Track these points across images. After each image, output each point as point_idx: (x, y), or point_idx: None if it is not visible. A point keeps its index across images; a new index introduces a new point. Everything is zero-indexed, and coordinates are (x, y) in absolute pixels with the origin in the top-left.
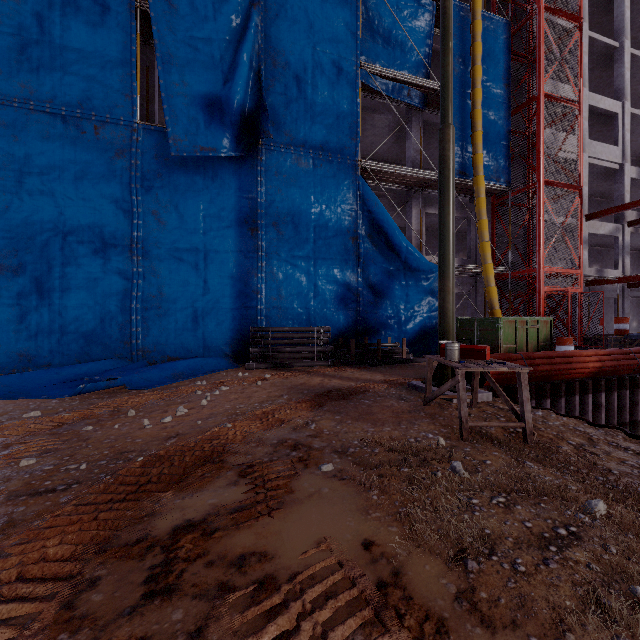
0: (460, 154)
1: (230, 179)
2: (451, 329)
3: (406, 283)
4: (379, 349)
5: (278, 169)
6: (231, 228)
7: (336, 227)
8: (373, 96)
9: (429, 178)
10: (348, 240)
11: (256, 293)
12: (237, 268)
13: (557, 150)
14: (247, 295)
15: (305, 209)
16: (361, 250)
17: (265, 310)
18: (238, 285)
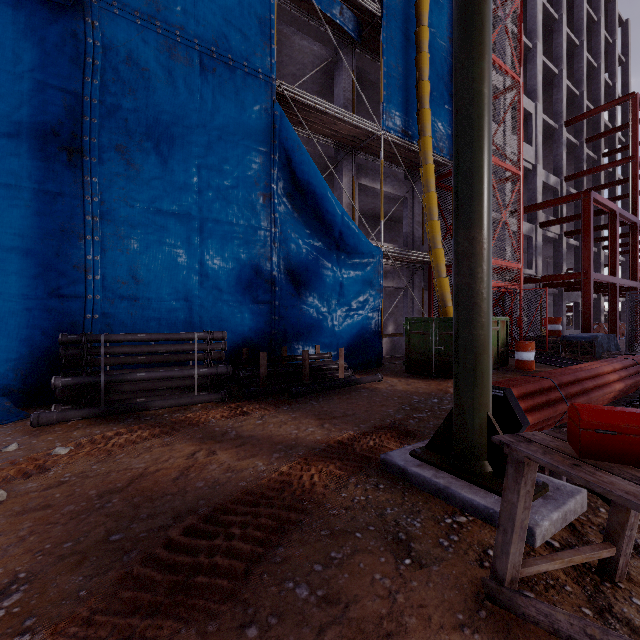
0: (403, 108)
1: (19, 42)
2: (488, 342)
3: (340, 268)
4: (305, 366)
5: (130, 52)
6: (21, 139)
7: (237, 173)
8: (293, 7)
9: (366, 133)
10: (257, 197)
11: (82, 270)
12: (36, 220)
13: (495, 130)
14: (61, 273)
15: (183, 134)
16: (277, 214)
17: (102, 302)
18: (39, 253)
